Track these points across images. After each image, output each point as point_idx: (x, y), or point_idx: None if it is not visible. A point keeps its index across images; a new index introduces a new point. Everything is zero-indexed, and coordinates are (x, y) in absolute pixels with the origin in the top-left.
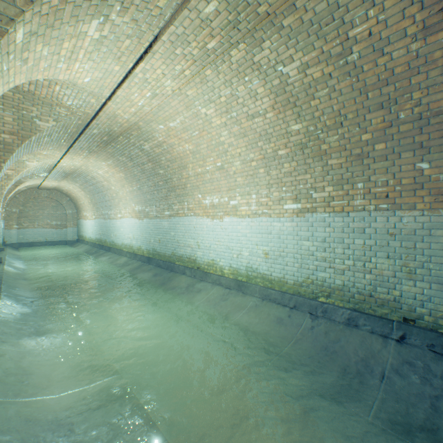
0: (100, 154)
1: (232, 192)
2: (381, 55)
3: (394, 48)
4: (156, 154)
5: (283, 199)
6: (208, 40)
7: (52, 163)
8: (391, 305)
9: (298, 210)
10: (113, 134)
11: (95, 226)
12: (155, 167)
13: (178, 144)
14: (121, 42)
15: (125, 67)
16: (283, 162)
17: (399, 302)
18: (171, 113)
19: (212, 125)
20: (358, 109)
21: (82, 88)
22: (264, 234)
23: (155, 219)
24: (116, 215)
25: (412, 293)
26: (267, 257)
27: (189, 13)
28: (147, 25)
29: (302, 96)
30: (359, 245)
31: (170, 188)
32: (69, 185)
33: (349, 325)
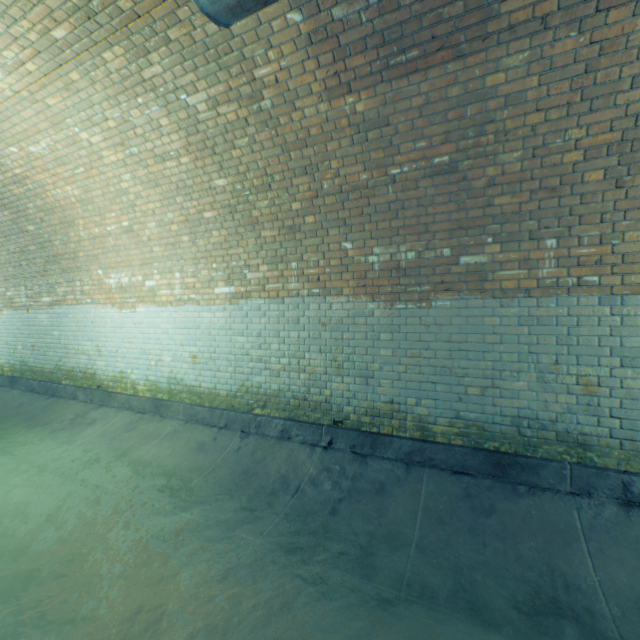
0: None
1: (149, 267)
2: (294, 110)
3: (305, 104)
4: (15, 195)
5: (214, 279)
6: (51, 24)
7: None
8: (323, 407)
9: (232, 295)
10: None
11: None
12: (18, 218)
13: (53, 184)
14: None
15: None
16: (212, 228)
17: (330, 403)
18: (27, 130)
19: (106, 161)
20: (284, 170)
21: None
22: (192, 329)
23: (25, 309)
24: None
25: (341, 391)
26: (196, 362)
27: None
28: None
29: (221, 142)
30: (295, 338)
31: (51, 257)
32: None
33: (282, 439)
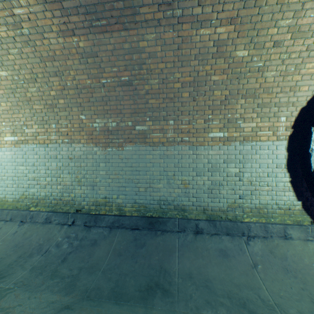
0: None
1: None
2: (44, 38)
3: (50, 36)
4: None
5: (4, 132)
6: None
7: None
8: (71, 203)
9: (16, 141)
10: None
11: None
12: None
13: None
14: None
15: None
16: (0, 101)
17: (75, 201)
18: None
19: None
20: (44, 72)
21: None
22: None
23: None
24: None
25: (80, 194)
26: None
27: None
28: None
29: None
30: (55, 166)
31: None
32: None
33: (46, 223)
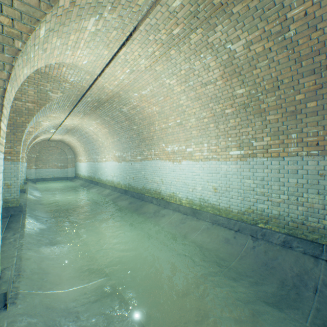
0: (91, 116)
1: (189, 141)
2: (314, 31)
3: (326, 24)
4: (131, 114)
5: (229, 146)
6: (174, 27)
7: (59, 123)
8: (321, 232)
9: (241, 155)
10: (101, 101)
11: (87, 167)
12: (130, 124)
13: (147, 107)
14: (110, 33)
15: (112, 51)
16: (229, 118)
17: None
18: (143, 84)
19: (174, 92)
20: (293, 75)
21: (80, 69)
22: (214, 173)
23: (130, 162)
24: (102, 159)
25: None
26: (216, 191)
27: (160, 8)
28: (129, 19)
29: (246, 67)
30: (293, 183)
31: (141, 139)
32: (69, 138)
33: (284, 246)
